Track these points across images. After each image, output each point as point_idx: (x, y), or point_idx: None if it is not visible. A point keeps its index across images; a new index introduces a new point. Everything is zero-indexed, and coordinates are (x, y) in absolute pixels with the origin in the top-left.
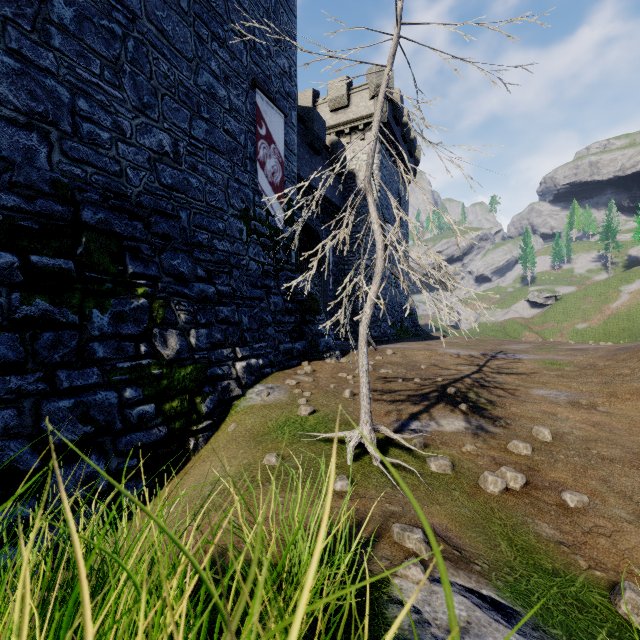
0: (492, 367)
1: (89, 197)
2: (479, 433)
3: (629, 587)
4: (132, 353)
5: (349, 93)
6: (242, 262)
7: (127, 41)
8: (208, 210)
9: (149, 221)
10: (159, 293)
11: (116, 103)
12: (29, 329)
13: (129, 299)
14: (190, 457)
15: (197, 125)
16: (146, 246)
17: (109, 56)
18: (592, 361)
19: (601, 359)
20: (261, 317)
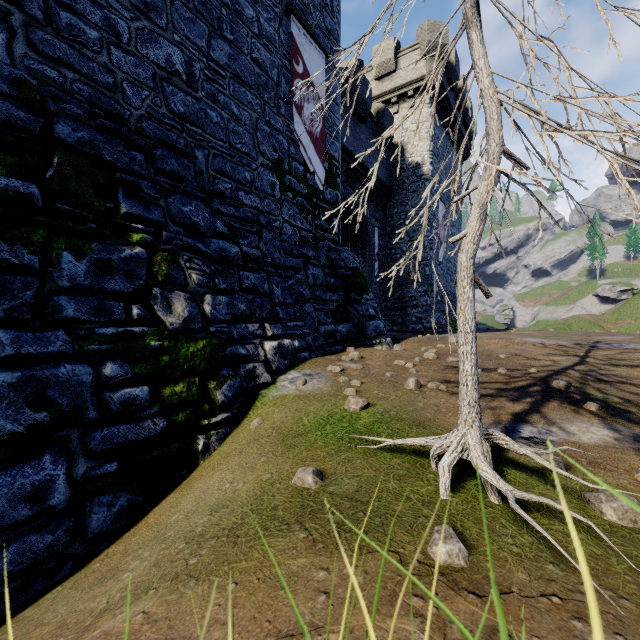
0: (599, 358)
1: (68, 109)
2: None
3: None
4: (119, 316)
5: (397, 56)
6: (274, 224)
7: None
8: (232, 154)
9: (153, 154)
10: (163, 244)
11: None
12: None
13: (119, 246)
14: (198, 462)
15: (218, 46)
16: (148, 184)
17: None
18: None
19: None
20: (297, 290)
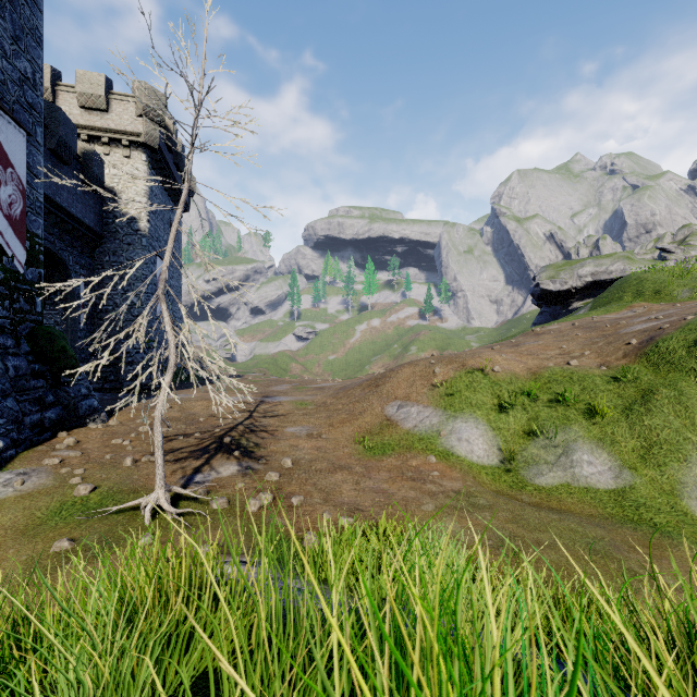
0: (260, 412)
1: None
2: (248, 472)
3: (309, 533)
4: None
5: (109, 96)
6: None
7: None
8: None
9: None
10: None
11: None
12: None
13: None
14: None
15: None
16: None
17: None
18: (325, 400)
19: (330, 398)
20: None
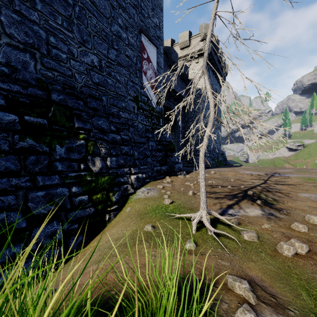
0: (272, 181)
1: (55, 87)
2: (271, 217)
3: None
4: (76, 168)
5: (190, 39)
6: (134, 124)
7: (75, 7)
8: (117, 96)
9: (86, 101)
10: (91, 138)
11: (69, 39)
12: (23, 154)
13: (75, 140)
14: (106, 224)
15: (111, 52)
16: (84, 113)
17: (66, 15)
18: None
19: None
20: (144, 152)
